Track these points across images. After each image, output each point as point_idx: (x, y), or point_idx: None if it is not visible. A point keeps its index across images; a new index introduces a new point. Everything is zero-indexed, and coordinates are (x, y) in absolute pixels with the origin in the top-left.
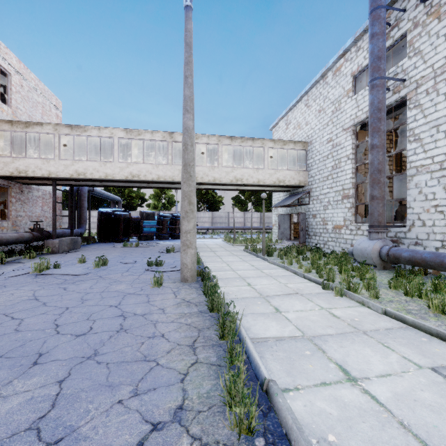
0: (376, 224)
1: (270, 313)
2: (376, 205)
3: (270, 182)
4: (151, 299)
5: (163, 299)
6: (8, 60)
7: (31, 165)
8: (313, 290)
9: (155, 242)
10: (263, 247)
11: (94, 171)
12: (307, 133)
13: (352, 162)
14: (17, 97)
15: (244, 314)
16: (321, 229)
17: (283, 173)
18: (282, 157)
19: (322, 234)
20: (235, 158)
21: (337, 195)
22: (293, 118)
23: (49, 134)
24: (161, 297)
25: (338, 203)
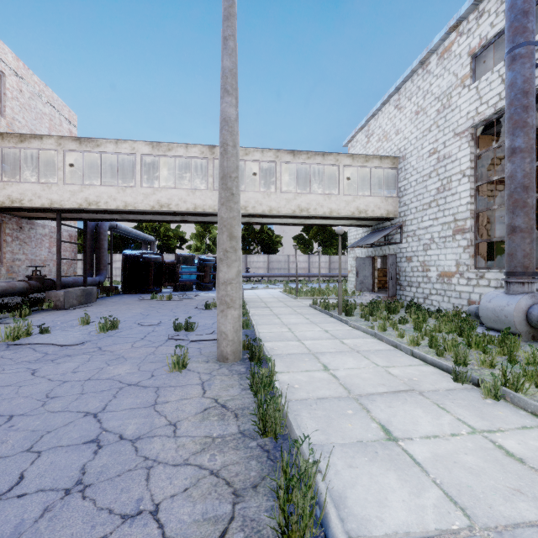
0: (520, 269)
1: (376, 443)
2: (520, 240)
3: (347, 212)
4: (161, 398)
5: (181, 398)
6: (0, 55)
7: (28, 192)
8: (437, 382)
9: (193, 294)
10: (338, 303)
11: (109, 199)
12: (398, 145)
13: (470, 181)
14: (13, 104)
15: (327, 447)
16: (420, 277)
17: (365, 201)
18: (361, 181)
19: (421, 284)
20: (298, 183)
21: (445, 229)
22: (376, 127)
23: (50, 150)
24: (179, 393)
25: (447, 241)
